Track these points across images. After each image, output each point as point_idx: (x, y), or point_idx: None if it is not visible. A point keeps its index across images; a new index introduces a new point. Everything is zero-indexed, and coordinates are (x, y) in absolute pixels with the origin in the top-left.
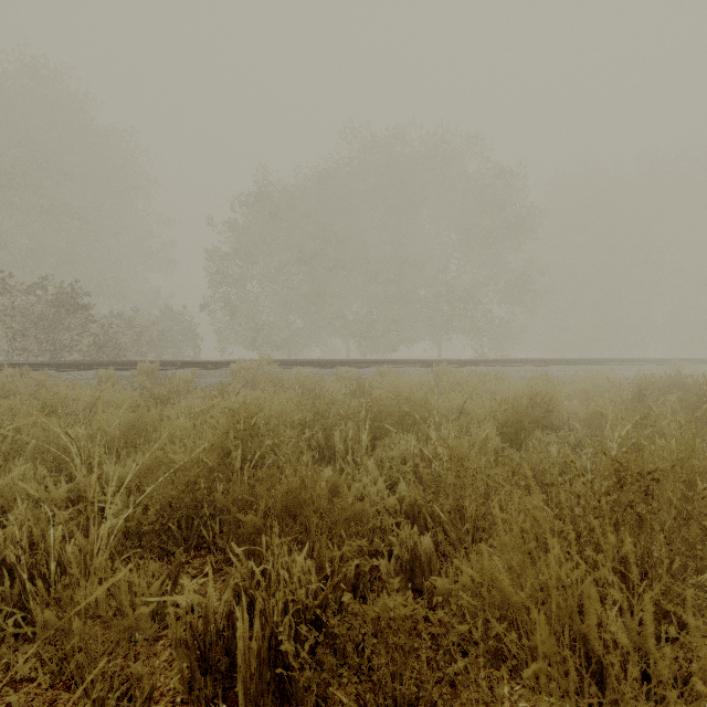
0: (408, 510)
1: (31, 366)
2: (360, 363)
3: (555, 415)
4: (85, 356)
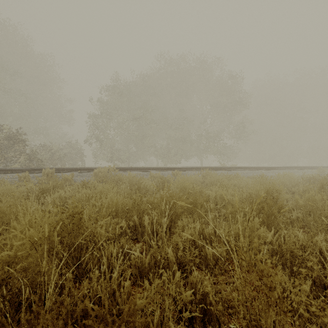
0: (201, 299)
1: None
2: (163, 169)
3: (278, 201)
4: (22, 165)
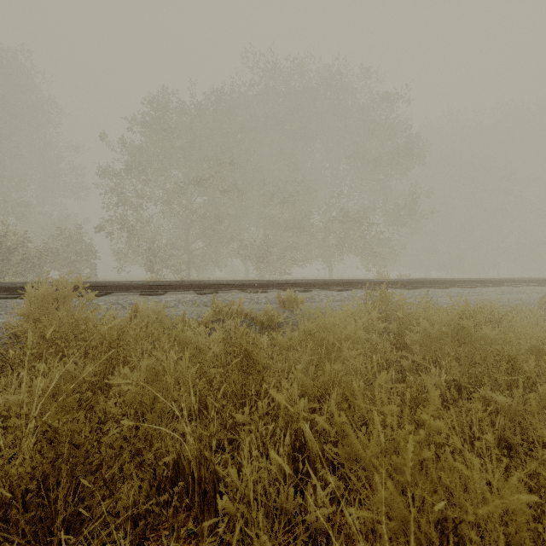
0: None
1: None
2: (254, 286)
3: None
4: None
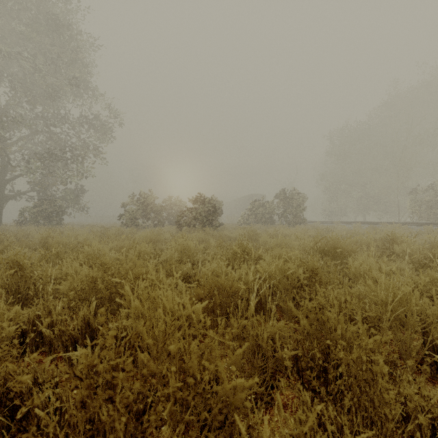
0: None
1: (409, 224)
2: None
3: None
4: None
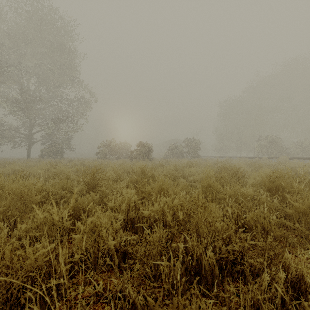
0: None
1: (252, 157)
2: None
3: None
4: (276, 155)
